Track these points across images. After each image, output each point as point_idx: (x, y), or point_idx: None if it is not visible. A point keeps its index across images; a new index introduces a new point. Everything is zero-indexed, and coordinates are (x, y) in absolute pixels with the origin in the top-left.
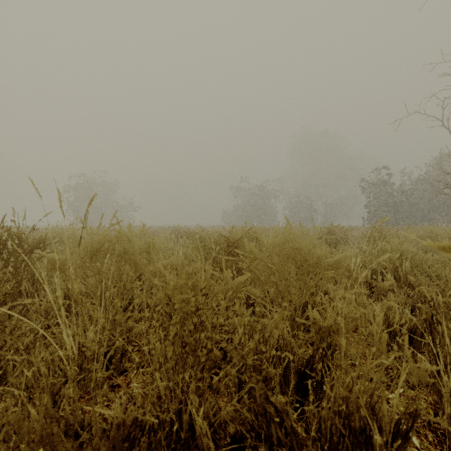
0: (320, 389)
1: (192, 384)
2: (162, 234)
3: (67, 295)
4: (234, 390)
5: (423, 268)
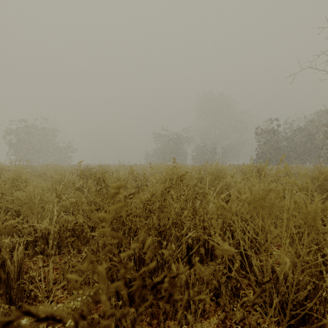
0: None
1: None
2: (54, 176)
3: None
4: None
5: None
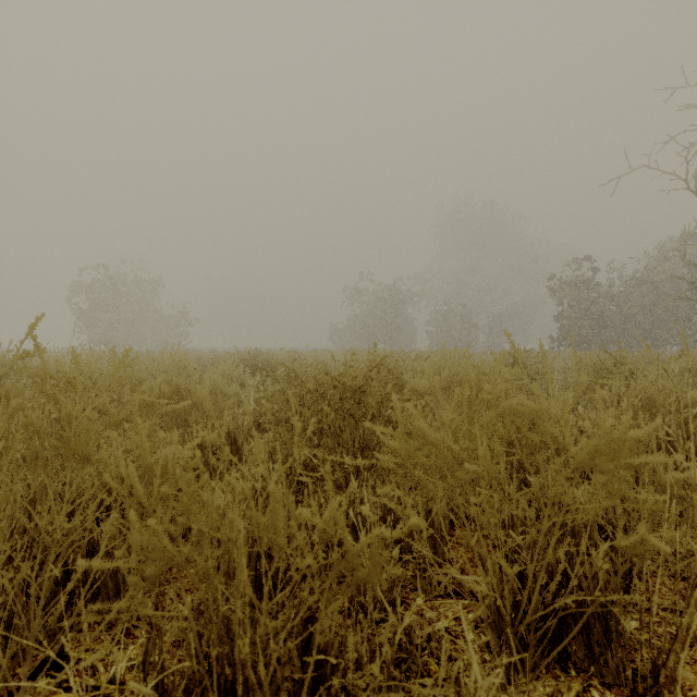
0: None
1: None
2: (220, 366)
3: None
4: None
5: None
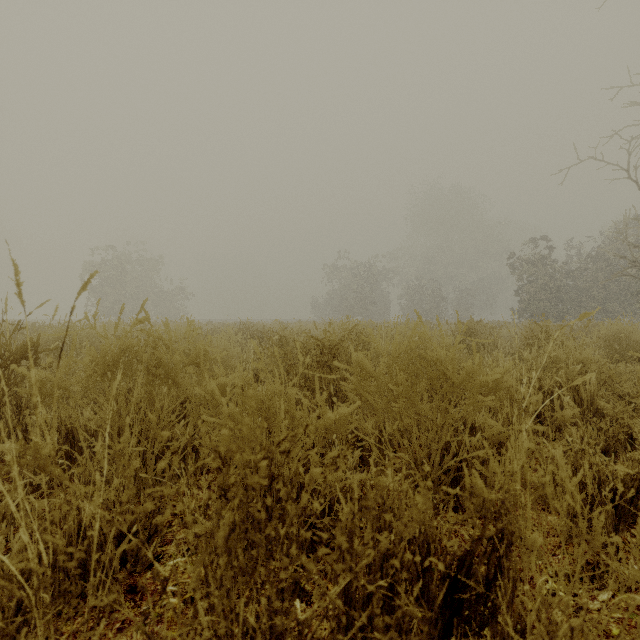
0: (484, 605)
1: (262, 622)
2: (224, 333)
3: (70, 432)
4: (340, 637)
5: (614, 386)
